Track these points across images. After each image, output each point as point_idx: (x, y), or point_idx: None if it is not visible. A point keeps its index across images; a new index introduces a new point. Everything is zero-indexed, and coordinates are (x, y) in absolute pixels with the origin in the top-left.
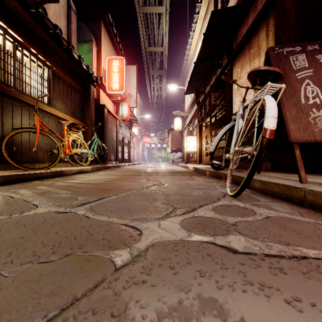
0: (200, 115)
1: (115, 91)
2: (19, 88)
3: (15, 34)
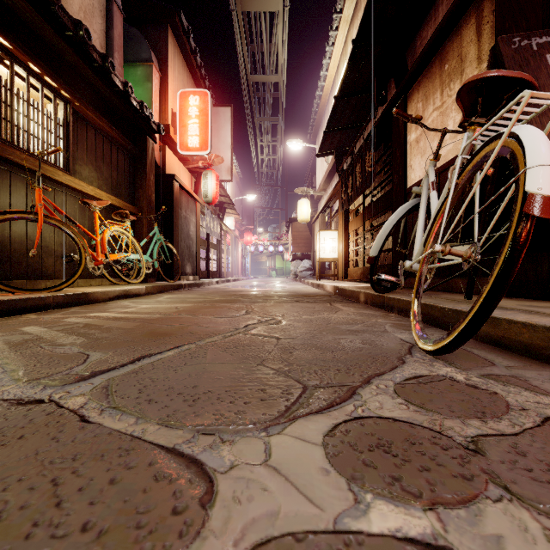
0: (345, 193)
1: (193, 151)
2: (6, 137)
3: None
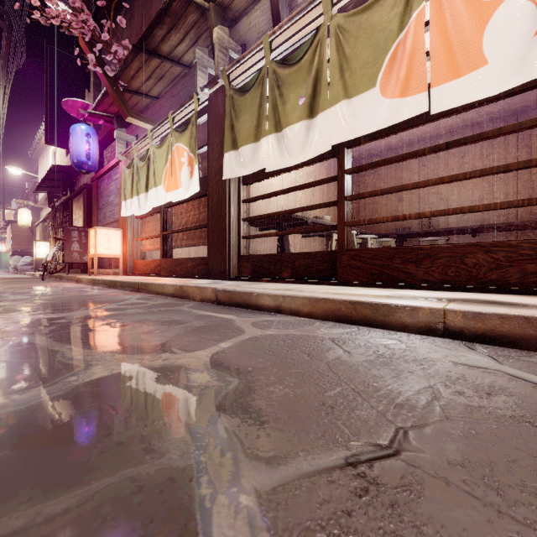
0: (54, 223)
1: None
2: None
3: None
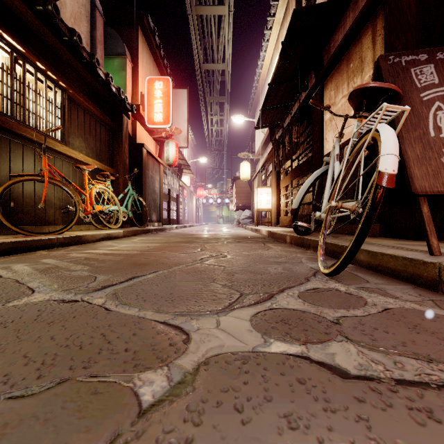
0: (277, 158)
1: (158, 125)
2: (20, 119)
3: (14, 42)
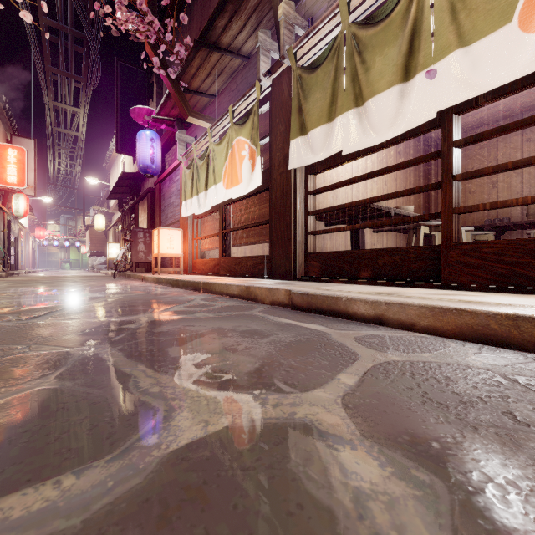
0: (123, 226)
1: (12, 185)
2: None
3: None
